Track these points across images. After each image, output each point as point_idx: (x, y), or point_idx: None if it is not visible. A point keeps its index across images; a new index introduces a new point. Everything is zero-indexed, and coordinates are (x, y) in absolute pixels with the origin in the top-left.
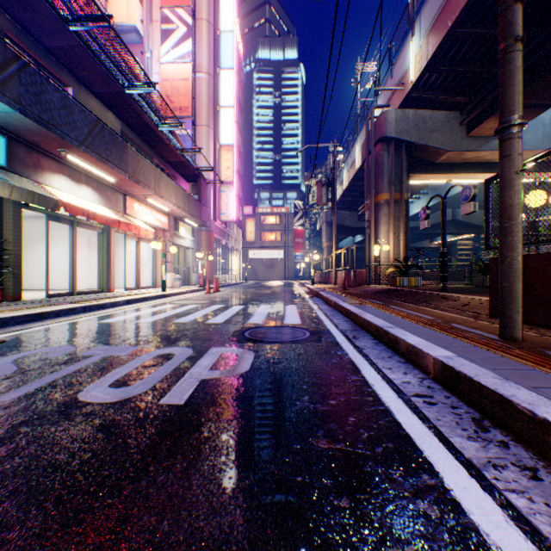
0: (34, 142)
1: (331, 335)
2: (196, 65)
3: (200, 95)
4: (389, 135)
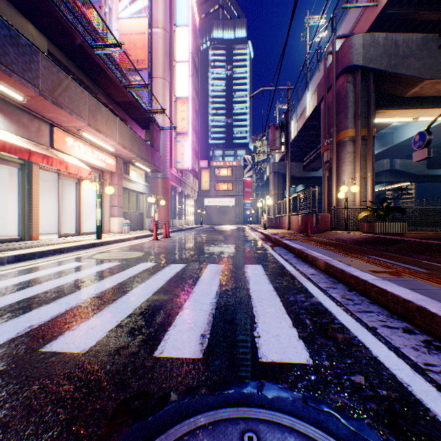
0: None
1: None
2: (153, 21)
3: (156, 49)
4: (356, 63)
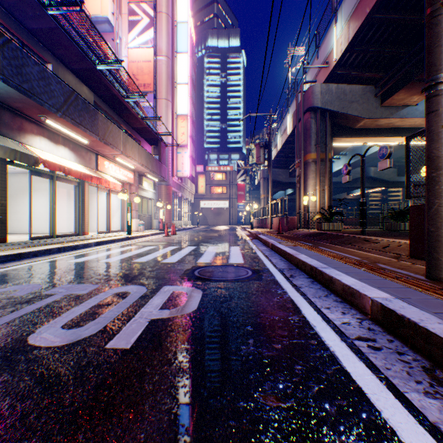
0: (17, 108)
1: (270, 274)
2: (157, 50)
3: (160, 74)
4: (316, 105)
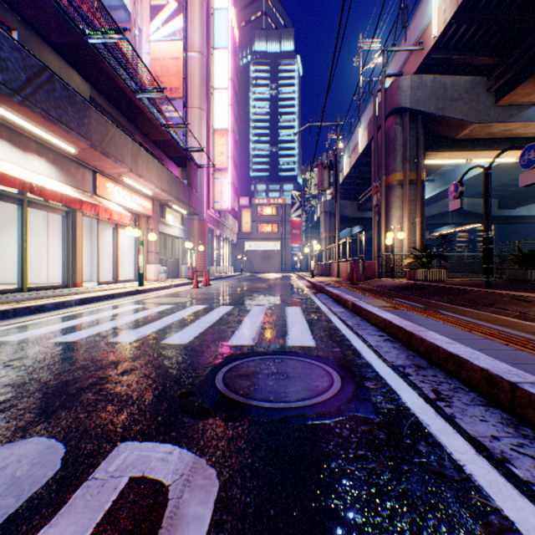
0: None
1: (383, 384)
2: (188, 44)
3: (192, 75)
4: (404, 105)
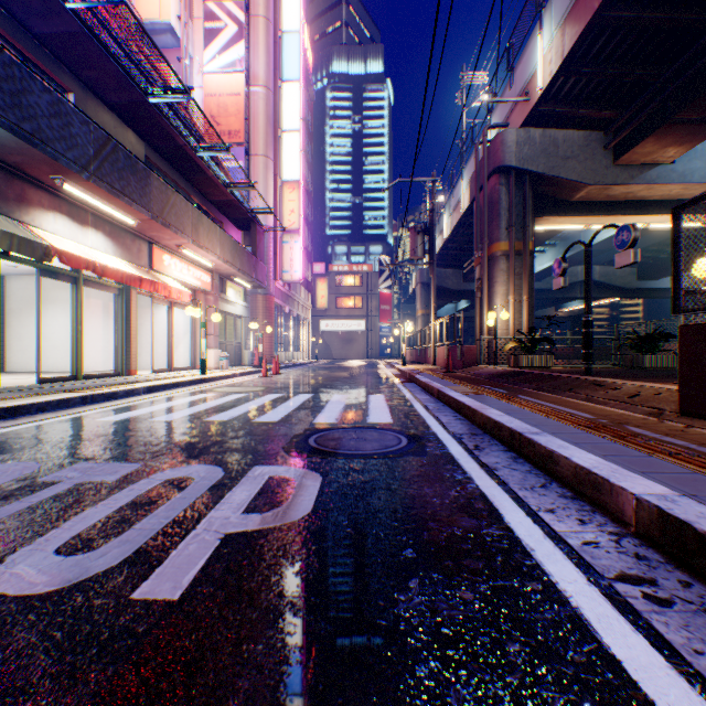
0: (15, 165)
1: (439, 443)
2: (251, 76)
3: (255, 115)
4: (508, 164)
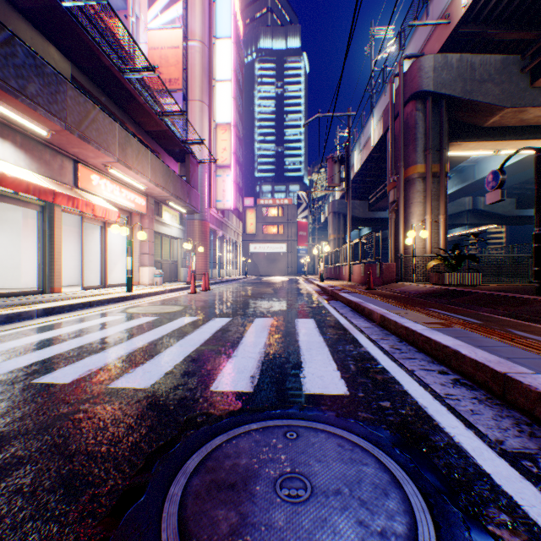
0: None
1: (530, 528)
2: (188, 33)
3: (192, 66)
4: (426, 88)
